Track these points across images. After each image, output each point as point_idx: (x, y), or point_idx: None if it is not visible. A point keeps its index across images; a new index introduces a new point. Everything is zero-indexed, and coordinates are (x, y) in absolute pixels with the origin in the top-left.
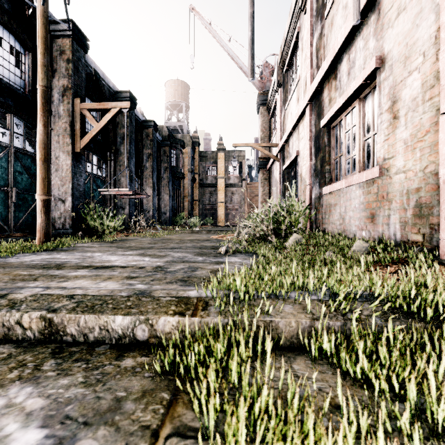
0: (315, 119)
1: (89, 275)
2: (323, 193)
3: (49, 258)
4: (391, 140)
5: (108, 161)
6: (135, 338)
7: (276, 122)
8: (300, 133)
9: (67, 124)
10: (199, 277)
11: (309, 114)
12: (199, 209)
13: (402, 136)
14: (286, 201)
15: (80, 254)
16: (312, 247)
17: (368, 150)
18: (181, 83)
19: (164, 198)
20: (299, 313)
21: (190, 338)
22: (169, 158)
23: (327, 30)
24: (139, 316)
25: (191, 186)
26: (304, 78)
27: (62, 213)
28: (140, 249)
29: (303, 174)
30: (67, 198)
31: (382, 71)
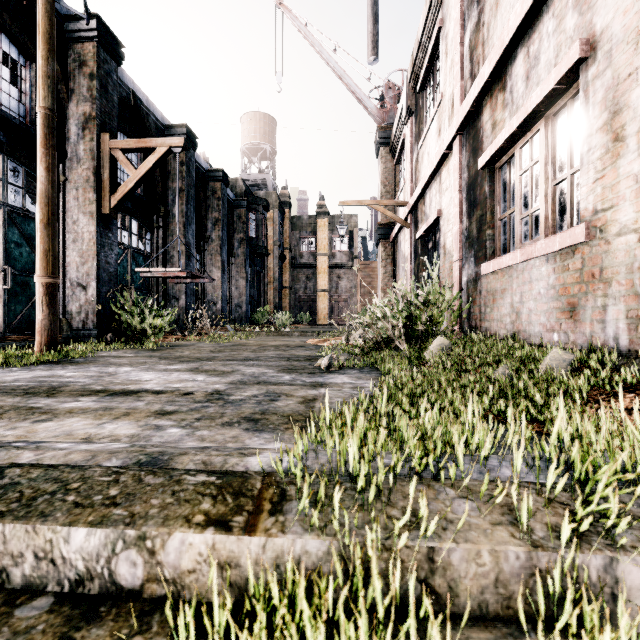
0: (468, 159)
1: (93, 408)
2: (482, 273)
3: (44, 376)
4: (610, 179)
5: (154, 229)
6: (115, 582)
7: (404, 170)
8: (442, 182)
9: (90, 171)
10: (282, 413)
11: (459, 151)
12: (291, 301)
13: (631, 170)
14: (423, 285)
15: (97, 368)
16: (471, 360)
17: (561, 200)
18: (265, 116)
19: (239, 284)
20: (494, 525)
21: (239, 586)
22: (246, 226)
23: (488, 15)
24: (124, 530)
25: (279, 267)
26: (449, 97)
27: (82, 305)
28: (194, 362)
29: (448, 244)
30: (90, 283)
31: (591, 63)
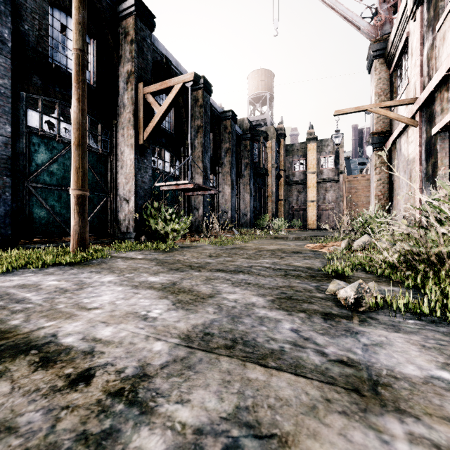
0: None
1: None
2: None
3: (26, 284)
4: None
5: (181, 158)
6: None
7: (405, 72)
8: None
9: (131, 113)
10: None
11: None
12: (285, 210)
13: None
14: None
15: (86, 275)
16: None
17: None
18: (265, 71)
19: (244, 198)
20: None
21: None
22: (250, 153)
23: None
24: None
25: (275, 184)
26: None
27: (126, 214)
28: (181, 270)
29: None
30: (131, 197)
31: None
